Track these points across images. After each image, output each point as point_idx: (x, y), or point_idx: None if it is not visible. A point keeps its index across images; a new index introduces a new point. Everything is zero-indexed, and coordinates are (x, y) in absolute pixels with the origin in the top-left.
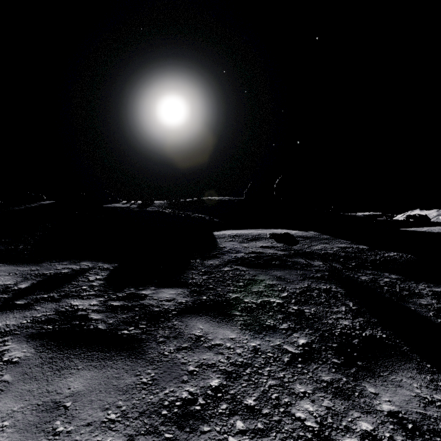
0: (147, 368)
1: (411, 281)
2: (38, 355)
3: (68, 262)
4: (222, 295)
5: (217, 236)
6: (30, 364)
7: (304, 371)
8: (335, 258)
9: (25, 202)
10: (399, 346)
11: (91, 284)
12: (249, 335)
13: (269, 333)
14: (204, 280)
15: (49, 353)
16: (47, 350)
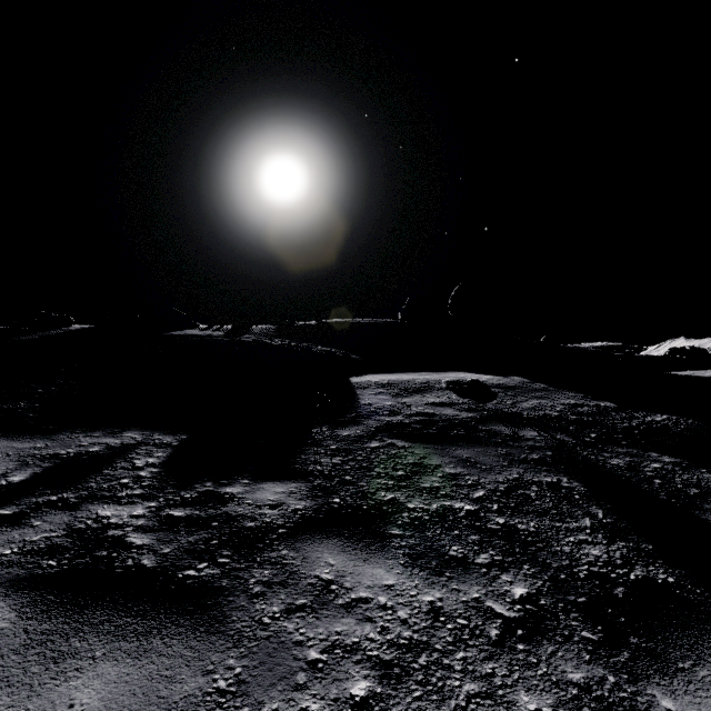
0: (229, 655)
1: (699, 468)
2: (22, 625)
3: (102, 432)
4: (368, 496)
5: (356, 385)
6: (3, 646)
7: (530, 659)
8: (560, 424)
9: (40, 328)
10: (703, 602)
11: (137, 475)
12: (419, 578)
13: (456, 573)
14: (335, 466)
15: (42, 622)
16: (41, 614)
